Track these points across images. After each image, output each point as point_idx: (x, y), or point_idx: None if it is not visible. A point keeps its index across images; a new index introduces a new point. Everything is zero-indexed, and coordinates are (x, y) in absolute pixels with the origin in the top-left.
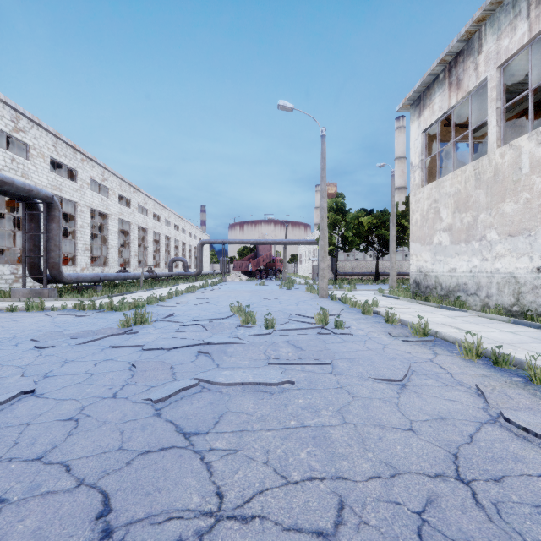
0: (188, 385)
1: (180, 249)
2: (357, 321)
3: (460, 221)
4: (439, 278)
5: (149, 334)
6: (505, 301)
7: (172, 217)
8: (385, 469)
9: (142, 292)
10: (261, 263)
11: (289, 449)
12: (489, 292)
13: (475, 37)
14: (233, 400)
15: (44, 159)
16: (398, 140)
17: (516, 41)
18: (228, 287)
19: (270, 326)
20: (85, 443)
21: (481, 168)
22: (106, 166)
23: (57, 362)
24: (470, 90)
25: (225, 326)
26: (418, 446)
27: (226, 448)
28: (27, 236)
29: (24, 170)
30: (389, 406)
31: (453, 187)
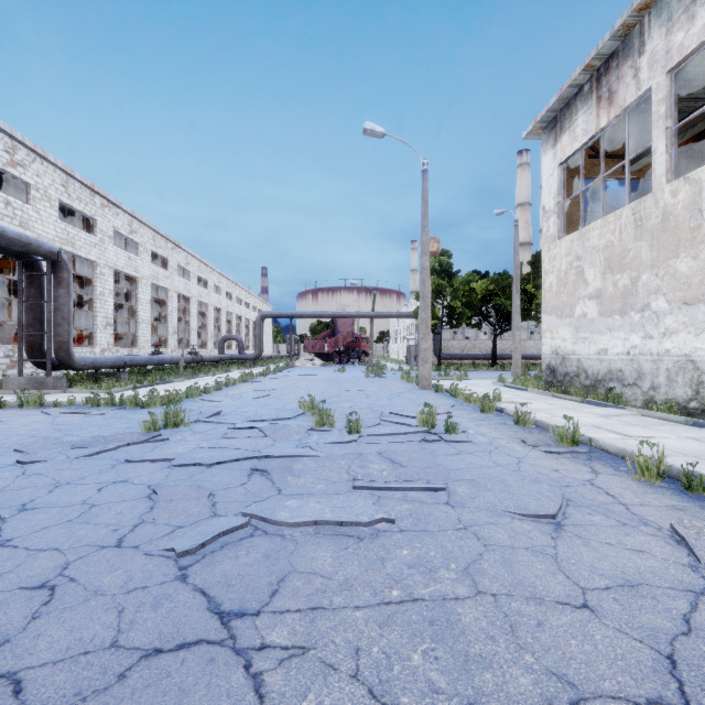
0: (232, 525)
1: (234, 325)
2: (476, 422)
3: (613, 285)
4: (584, 363)
5: (184, 441)
6: (678, 394)
7: (224, 282)
8: (559, 689)
9: (181, 382)
10: (341, 342)
11: (392, 646)
12: (654, 381)
13: (635, 32)
14: (301, 550)
15: (50, 203)
16: (521, 181)
17: (694, 35)
18: (297, 375)
19: (354, 430)
20: (57, 634)
21: (643, 212)
22: (134, 213)
23: (44, 485)
24: (627, 106)
25: (291, 430)
26: (604, 640)
27: (289, 644)
28: (25, 305)
29: (22, 217)
30: (543, 561)
31: (603, 238)
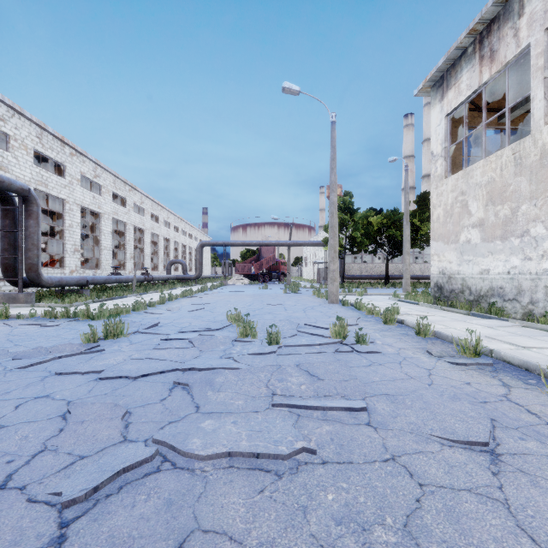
0: (135, 459)
1: (180, 252)
2: (381, 333)
3: (494, 215)
4: (468, 281)
5: (118, 352)
6: None
7: (172, 218)
8: None
9: (133, 297)
10: (264, 266)
11: None
12: (533, 297)
13: None
14: (210, 494)
15: (27, 151)
16: (406, 139)
17: None
18: (229, 291)
19: (274, 341)
20: None
21: (523, 151)
22: (98, 161)
23: None
24: (508, 61)
25: (217, 341)
26: None
27: None
28: (1, 234)
29: (3, 162)
30: (495, 512)
31: (485, 175)
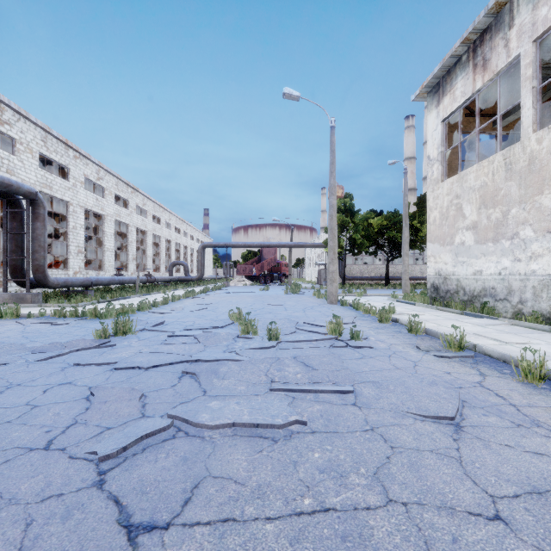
0: (155, 427)
1: (181, 253)
2: (375, 331)
3: (487, 218)
4: (462, 282)
5: (129, 347)
6: (542, 307)
7: (173, 220)
8: None
9: (137, 298)
10: (266, 267)
11: None
12: (522, 296)
13: (505, 10)
14: (218, 453)
15: (32, 154)
16: (407, 140)
17: None
18: (230, 292)
19: (273, 337)
20: None
21: (513, 157)
22: (101, 164)
23: None
24: (499, 70)
25: (221, 337)
26: None
27: None
28: (9, 236)
29: (9, 165)
30: (449, 465)
31: (478, 180)
